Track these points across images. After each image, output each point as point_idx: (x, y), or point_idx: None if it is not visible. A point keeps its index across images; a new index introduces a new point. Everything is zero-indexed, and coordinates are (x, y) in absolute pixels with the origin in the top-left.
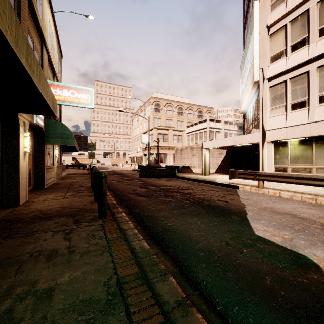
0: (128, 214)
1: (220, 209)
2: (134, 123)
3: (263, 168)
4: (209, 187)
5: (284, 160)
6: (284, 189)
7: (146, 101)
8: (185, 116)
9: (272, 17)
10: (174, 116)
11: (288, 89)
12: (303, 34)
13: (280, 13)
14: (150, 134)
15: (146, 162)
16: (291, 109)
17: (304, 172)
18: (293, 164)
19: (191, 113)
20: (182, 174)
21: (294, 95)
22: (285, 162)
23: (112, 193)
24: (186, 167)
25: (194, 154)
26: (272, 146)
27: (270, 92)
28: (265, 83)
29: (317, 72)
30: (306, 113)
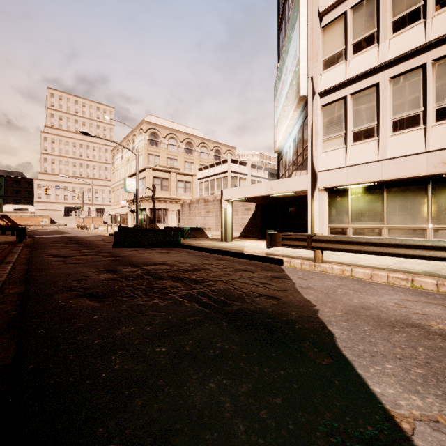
0: None
1: (270, 324)
2: (117, 162)
3: (313, 229)
4: (236, 262)
5: (343, 217)
6: (352, 263)
7: (135, 127)
8: (196, 155)
9: None
10: (180, 154)
11: (349, 110)
12: (370, 28)
13: None
14: (140, 178)
15: (134, 222)
16: (354, 139)
17: (371, 234)
18: (355, 222)
19: (204, 152)
20: (190, 240)
21: (357, 119)
22: (344, 220)
23: (21, 289)
24: (196, 230)
25: (209, 209)
26: (326, 195)
27: (322, 114)
28: (316, 99)
29: (390, 85)
30: (374, 145)
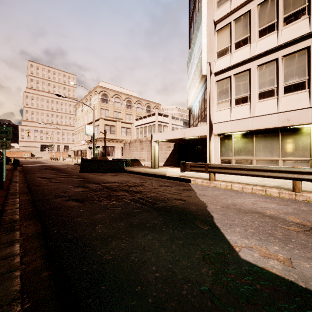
0: (38, 239)
1: (180, 213)
2: (79, 113)
3: (210, 160)
4: (161, 181)
5: (229, 153)
6: (233, 181)
7: (91, 90)
8: (134, 109)
9: (218, 13)
10: (122, 109)
11: (232, 85)
12: (245, 33)
13: (226, 10)
14: (95, 125)
15: (91, 155)
16: (235, 103)
17: (246, 163)
18: (236, 156)
19: (139, 107)
20: (131, 168)
21: (238, 91)
22: (229, 154)
23: (29, 197)
24: (134, 161)
25: (143, 147)
26: (218, 138)
27: (216, 87)
28: (212, 77)
29: (257, 70)
30: (248, 108)
